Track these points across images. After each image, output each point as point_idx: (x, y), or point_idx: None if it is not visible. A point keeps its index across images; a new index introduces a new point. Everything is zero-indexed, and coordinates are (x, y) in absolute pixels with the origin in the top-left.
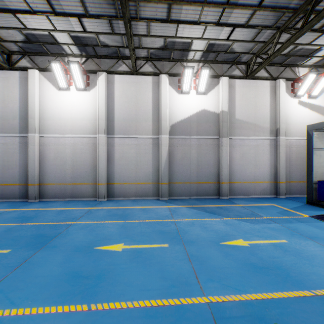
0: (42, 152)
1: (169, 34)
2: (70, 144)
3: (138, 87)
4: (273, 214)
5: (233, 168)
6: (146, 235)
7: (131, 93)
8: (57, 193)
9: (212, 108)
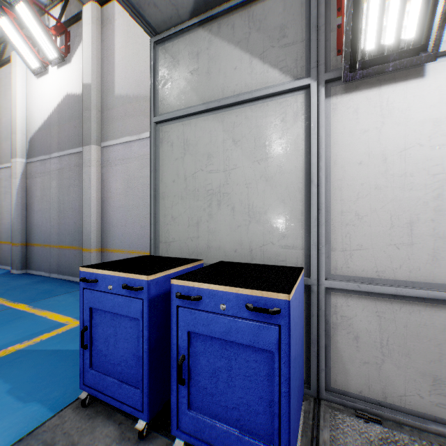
0: None
1: None
2: None
3: (1, 88)
4: None
5: (110, 217)
6: None
7: None
8: None
9: (79, 86)
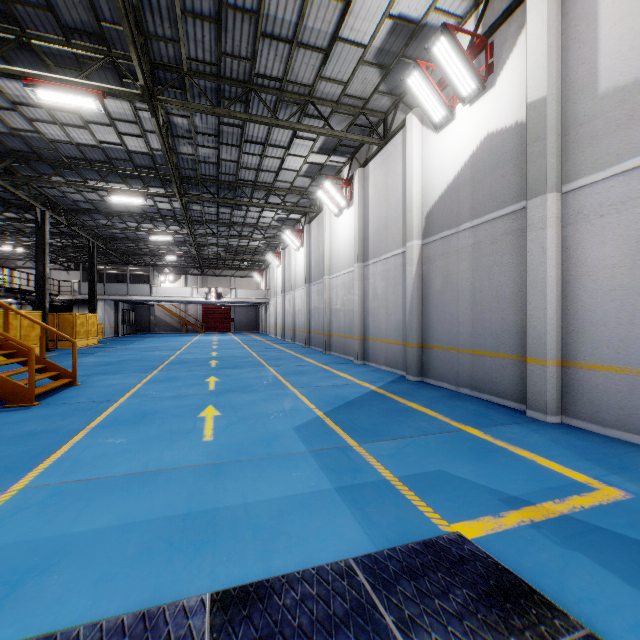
0: (331, 297)
1: (356, 55)
2: (343, 283)
3: (389, 165)
4: (406, 460)
5: (585, 309)
6: (238, 383)
7: (382, 182)
8: (337, 347)
9: (510, 113)
